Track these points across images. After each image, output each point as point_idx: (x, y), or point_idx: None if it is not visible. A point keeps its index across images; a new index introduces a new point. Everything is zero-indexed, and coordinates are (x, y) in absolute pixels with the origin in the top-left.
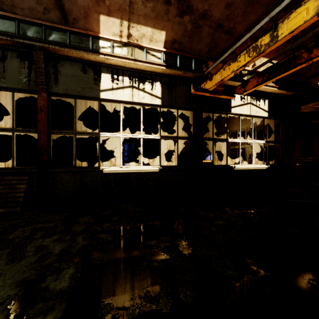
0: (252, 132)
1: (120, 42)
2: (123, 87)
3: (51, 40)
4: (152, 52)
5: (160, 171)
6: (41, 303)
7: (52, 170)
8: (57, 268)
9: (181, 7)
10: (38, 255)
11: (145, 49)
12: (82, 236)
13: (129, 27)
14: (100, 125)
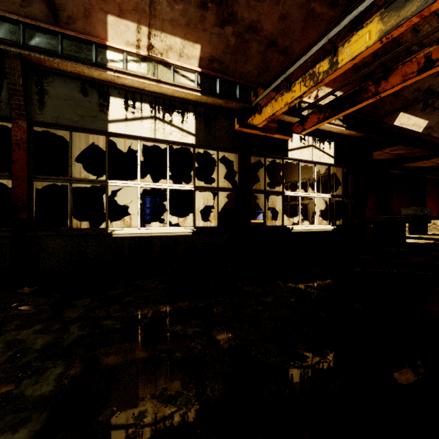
0: (315, 183)
1: (137, 55)
2: (142, 118)
3: (33, 45)
4: (183, 71)
5: (193, 234)
6: (10, 415)
7: (35, 233)
8: (38, 368)
9: (222, 14)
10: (9, 353)
11: (173, 67)
12: (79, 324)
13: (150, 35)
14: (110, 170)
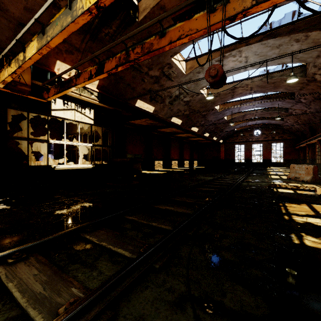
0: (79, 135)
1: None
2: None
3: None
4: None
5: None
6: None
7: None
8: None
9: None
10: None
11: None
12: None
13: None
14: None
